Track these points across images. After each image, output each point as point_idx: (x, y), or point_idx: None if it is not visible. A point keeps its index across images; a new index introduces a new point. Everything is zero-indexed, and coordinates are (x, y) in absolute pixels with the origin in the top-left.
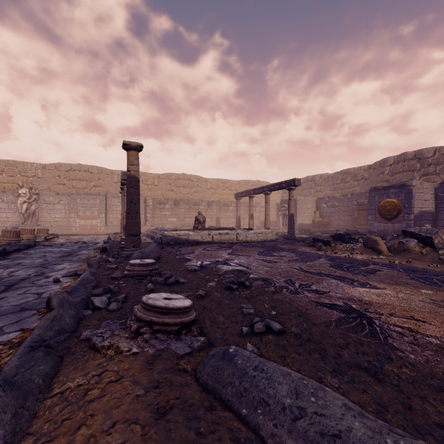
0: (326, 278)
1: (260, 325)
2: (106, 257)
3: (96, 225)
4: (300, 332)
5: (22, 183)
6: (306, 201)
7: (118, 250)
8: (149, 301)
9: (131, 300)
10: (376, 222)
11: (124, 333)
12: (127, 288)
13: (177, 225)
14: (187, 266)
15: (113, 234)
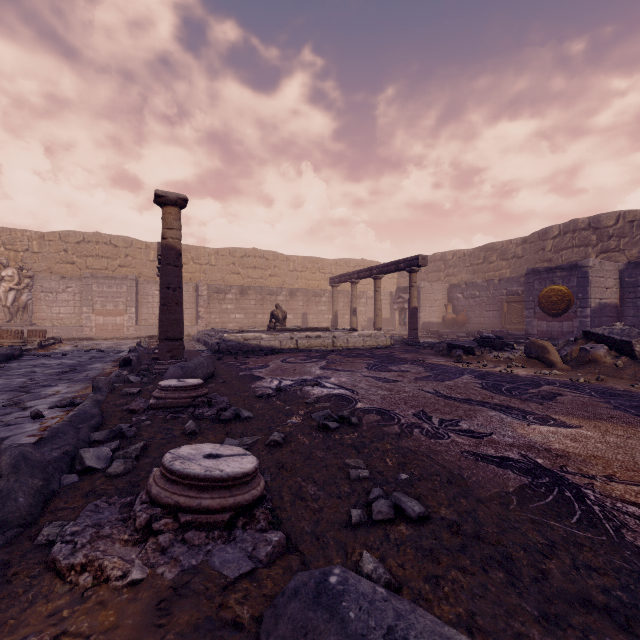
0: (480, 408)
1: (383, 505)
2: (128, 373)
3: (122, 325)
4: (458, 519)
5: (7, 260)
6: (434, 289)
7: (151, 362)
8: (175, 464)
9: (153, 453)
10: (535, 319)
11: (121, 531)
12: (151, 428)
13: (244, 325)
14: (256, 389)
15: (146, 338)
